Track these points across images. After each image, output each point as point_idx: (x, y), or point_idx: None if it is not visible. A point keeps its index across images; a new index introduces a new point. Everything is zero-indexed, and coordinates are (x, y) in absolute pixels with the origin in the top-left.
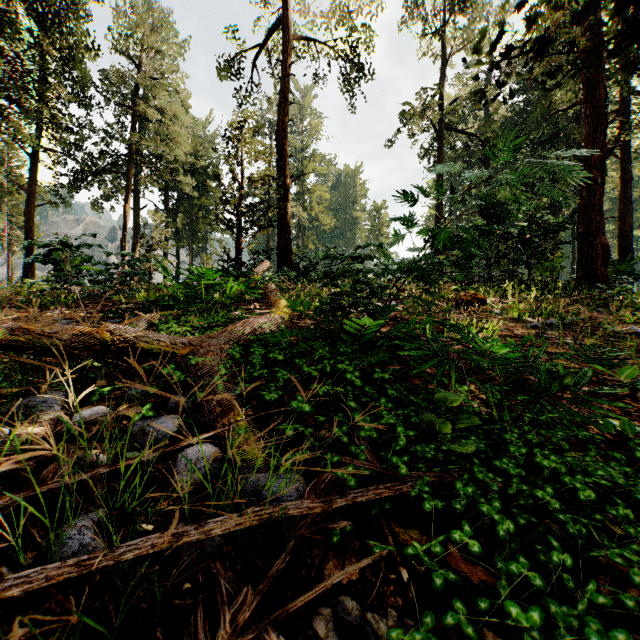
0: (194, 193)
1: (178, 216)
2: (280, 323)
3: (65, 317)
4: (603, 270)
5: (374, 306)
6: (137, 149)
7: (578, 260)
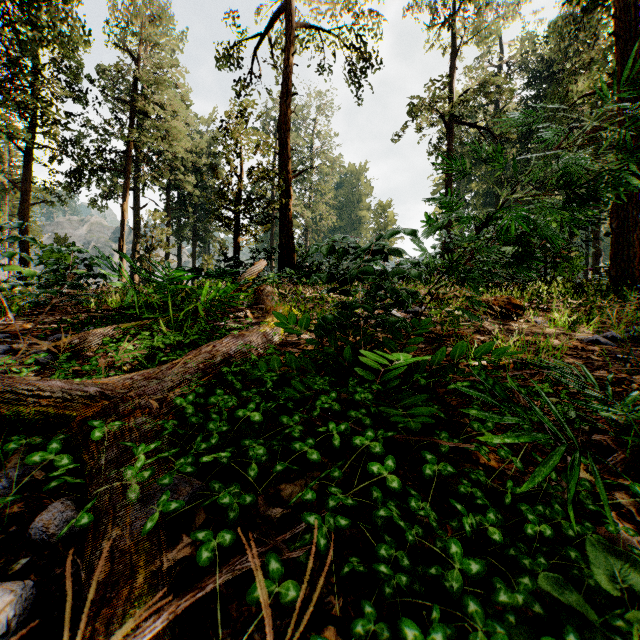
0: (196, 192)
1: (180, 215)
2: (271, 340)
3: (4, 330)
4: (639, 269)
5: (402, 323)
6: (135, 146)
7: (611, 258)
